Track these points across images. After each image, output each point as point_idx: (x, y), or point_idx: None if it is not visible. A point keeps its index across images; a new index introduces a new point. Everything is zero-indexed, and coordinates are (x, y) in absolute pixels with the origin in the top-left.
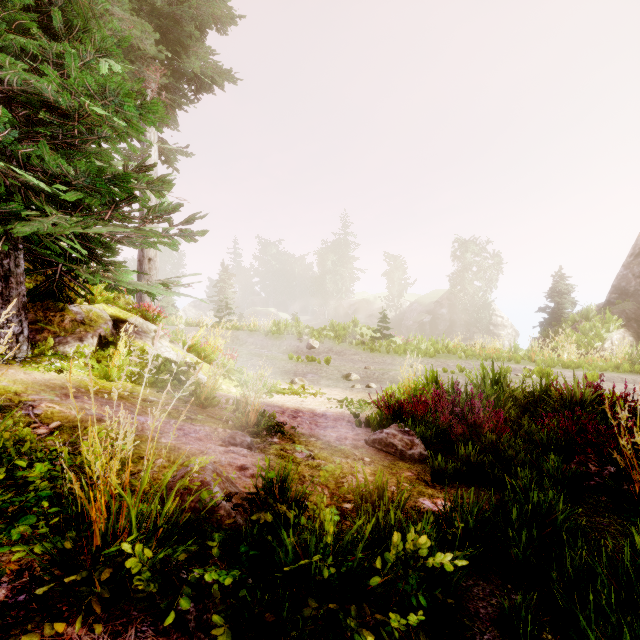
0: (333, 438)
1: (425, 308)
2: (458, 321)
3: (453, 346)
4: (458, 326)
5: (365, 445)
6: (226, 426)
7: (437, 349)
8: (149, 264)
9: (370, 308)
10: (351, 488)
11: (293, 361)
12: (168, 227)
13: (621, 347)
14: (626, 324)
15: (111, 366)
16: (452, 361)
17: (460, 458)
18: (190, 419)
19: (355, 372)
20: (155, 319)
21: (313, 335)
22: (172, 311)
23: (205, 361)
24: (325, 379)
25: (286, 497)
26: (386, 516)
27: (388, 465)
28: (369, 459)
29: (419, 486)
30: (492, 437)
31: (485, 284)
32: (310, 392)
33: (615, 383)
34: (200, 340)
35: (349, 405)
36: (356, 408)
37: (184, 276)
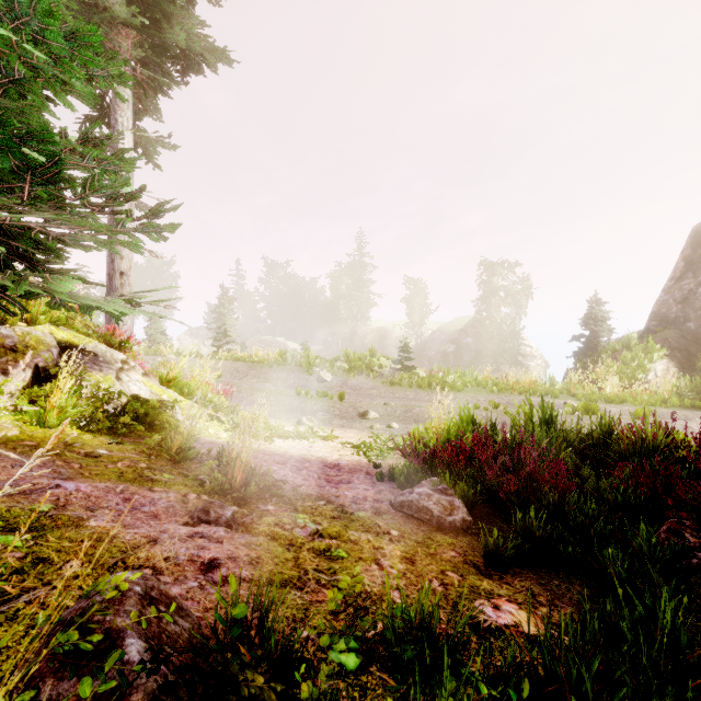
0: (348, 500)
1: (448, 337)
2: (484, 351)
3: (482, 379)
4: (484, 357)
5: (390, 509)
6: (202, 489)
7: (465, 382)
8: (121, 279)
9: (388, 337)
10: (380, 618)
11: (301, 397)
12: (123, 218)
13: (668, 379)
14: (669, 354)
15: (47, 408)
16: (483, 396)
17: (519, 529)
18: (150, 481)
19: (373, 409)
20: (123, 346)
21: (325, 367)
22: (161, 339)
23: (189, 398)
24: (338, 418)
25: (268, 643)
26: (441, 674)
27: (423, 540)
28: (397, 532)
29: (469, 576)
30: (554, 496)
31: (513, 311)
32: (320, 435)
33: (669, 420)
34: (192, 373)
35: (367, 452)
36: (376, 455)
37: (155, 289)
